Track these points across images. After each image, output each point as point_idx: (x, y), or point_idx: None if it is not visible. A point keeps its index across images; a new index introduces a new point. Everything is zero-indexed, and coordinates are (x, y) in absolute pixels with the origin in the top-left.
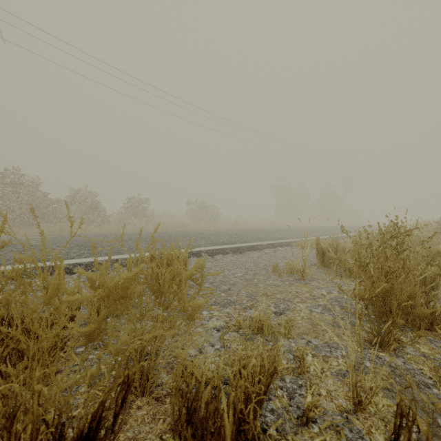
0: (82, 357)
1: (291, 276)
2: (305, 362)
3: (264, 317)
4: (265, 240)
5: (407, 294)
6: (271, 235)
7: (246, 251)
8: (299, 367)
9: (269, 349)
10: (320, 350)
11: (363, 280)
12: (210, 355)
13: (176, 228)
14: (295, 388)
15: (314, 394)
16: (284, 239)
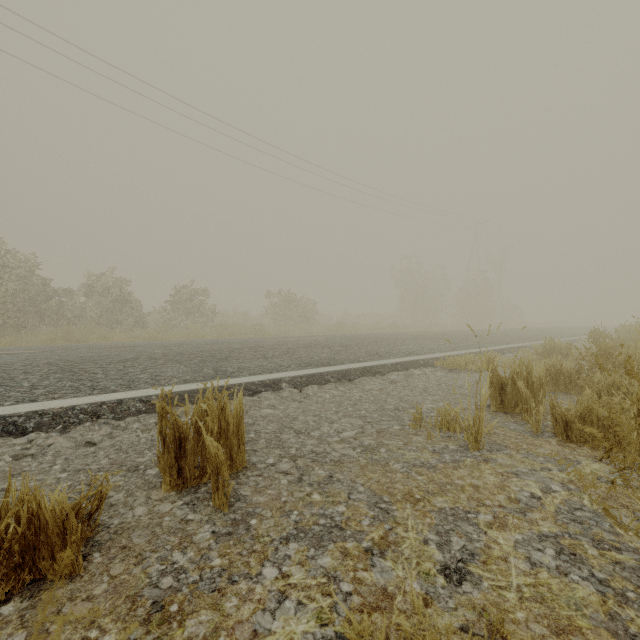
0: None
1: (450, 438)
2: None
3: (432, 633)
4: (390, 357)
5: None
6: (397, 346)
7: (359, 377)
8: None
9: None
10: None
11: None
12: None
13: (248, 333)
14: None
15: None
16: (419, 354)
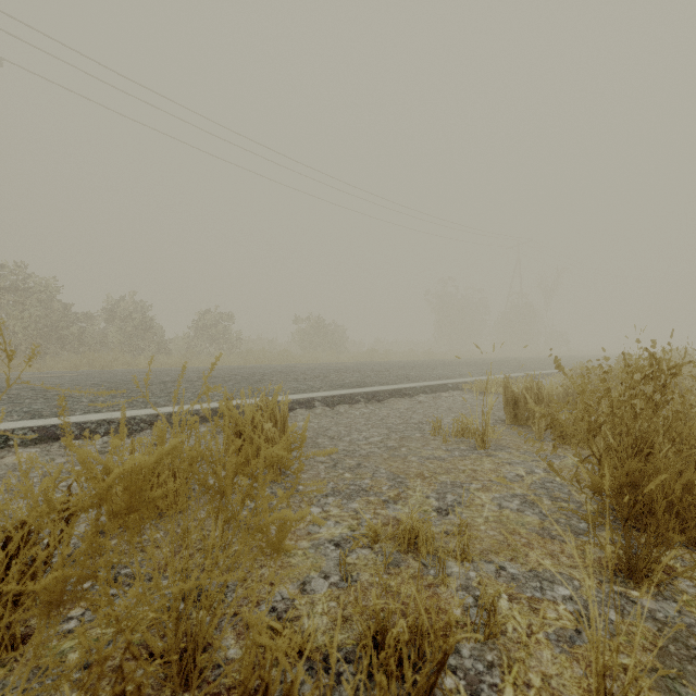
0: (38, 638)
1: (463, 442)
2: (497, 612)
3: (419, 521)
4: (419, 381)
5: (680, 483)
6: (428, 372)
7: (388, 398)
8: (486, 626)
9: (429, 583)
10: (523, 586)
11: (595, 454)
12: (320, 598)
13: (276, 360)
14: (480, 672)
15: (518, 684)
16: (449, 378)
